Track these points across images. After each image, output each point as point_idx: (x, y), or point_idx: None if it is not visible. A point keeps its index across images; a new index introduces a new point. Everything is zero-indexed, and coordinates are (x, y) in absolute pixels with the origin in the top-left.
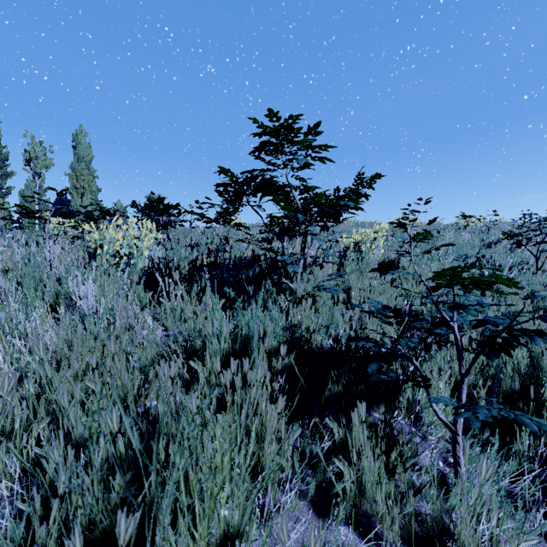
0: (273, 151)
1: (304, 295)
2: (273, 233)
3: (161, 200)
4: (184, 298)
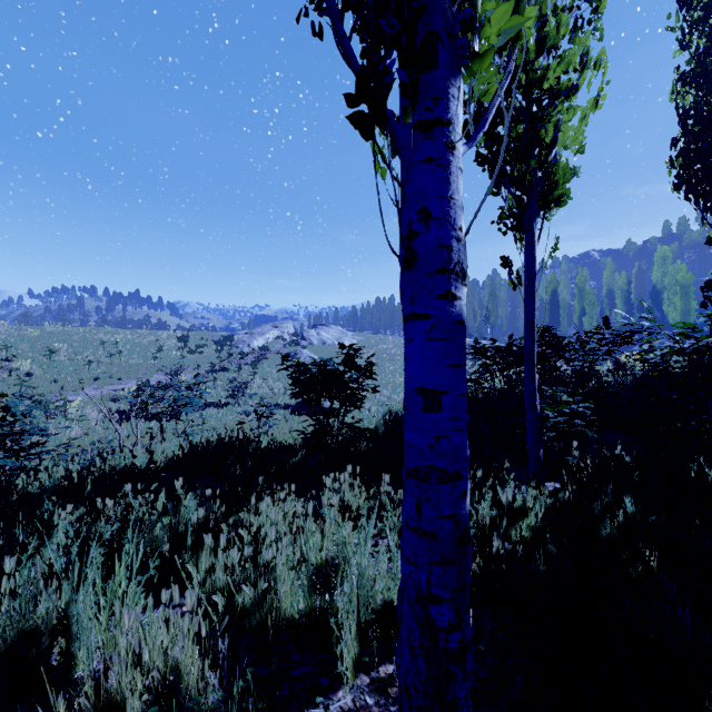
0: None
1: None
2: None
3: None
4: None
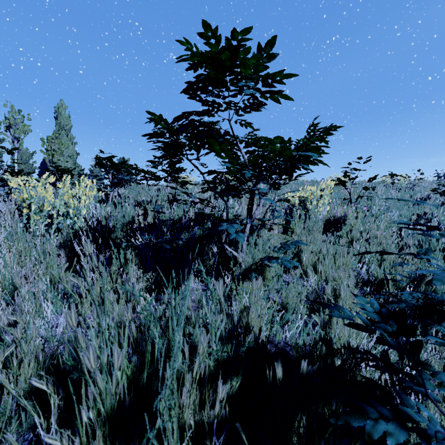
0: (211, 84)
1: (251, 265)
2: (216, 192)
3: (108, 158)
4: (102, 273)
